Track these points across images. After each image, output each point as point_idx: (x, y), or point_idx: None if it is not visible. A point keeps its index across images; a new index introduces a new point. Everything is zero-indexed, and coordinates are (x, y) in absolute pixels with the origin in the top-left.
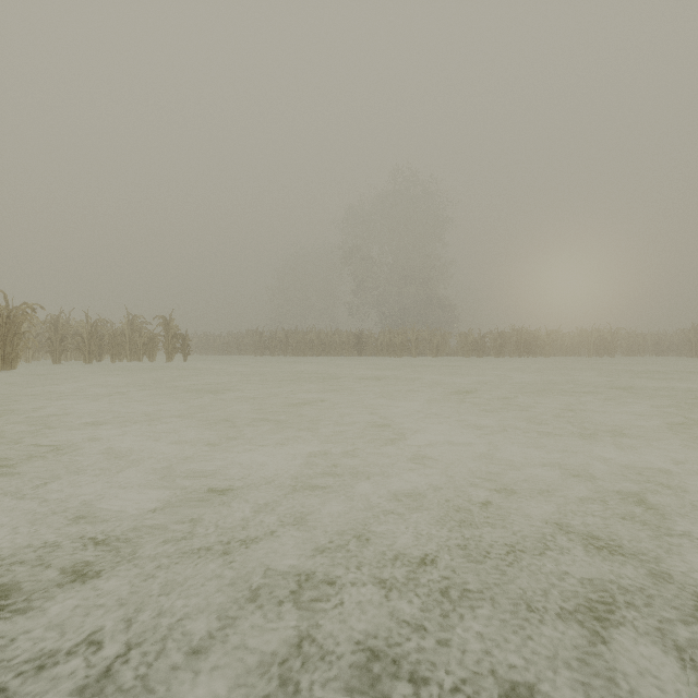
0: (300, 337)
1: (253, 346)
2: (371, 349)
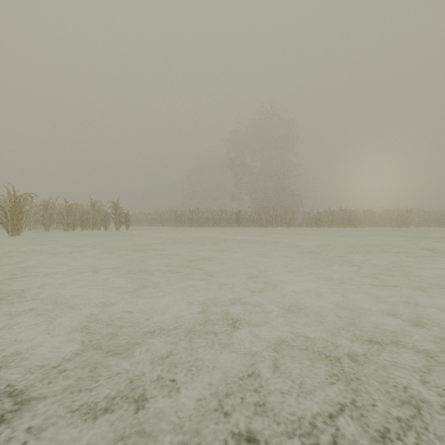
0: (200, 214)
1: (170, 220)
2: (246, 222)
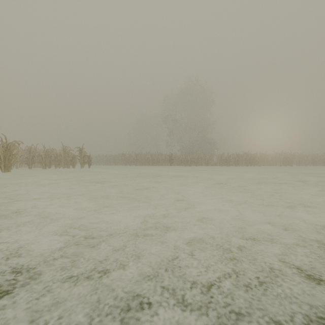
0: (143, 157)
1: (121, 161)
2: (176, 162)
